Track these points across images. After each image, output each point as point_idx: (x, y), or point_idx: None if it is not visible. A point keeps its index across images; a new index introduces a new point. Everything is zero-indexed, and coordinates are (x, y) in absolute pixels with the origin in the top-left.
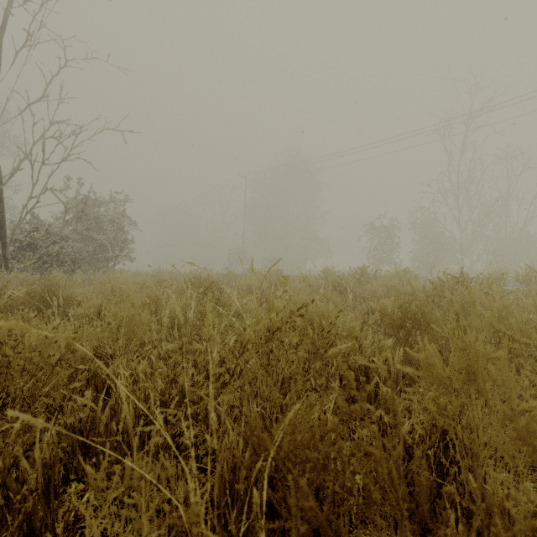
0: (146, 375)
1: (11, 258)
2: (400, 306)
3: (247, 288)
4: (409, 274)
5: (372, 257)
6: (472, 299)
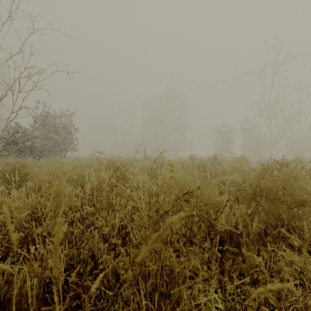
0: (67, 234)
1: (2, 149)
2: (252, 183)
3: (143, 167)
4: (245, 159)
5: (217, 148)
6: (294, 177)
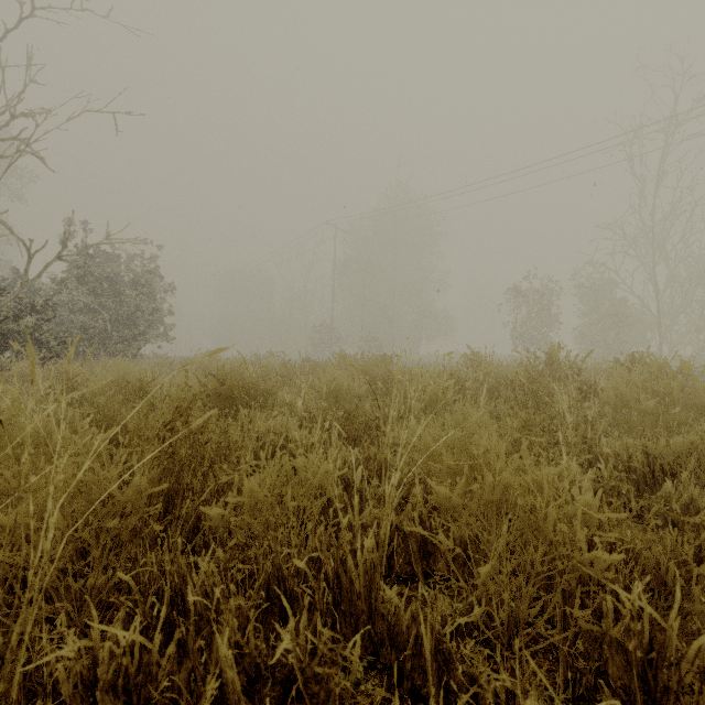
0: None
1: None
2: None
3: (326, 393)
4: (681, 366)
5: (518, 336)
6: None
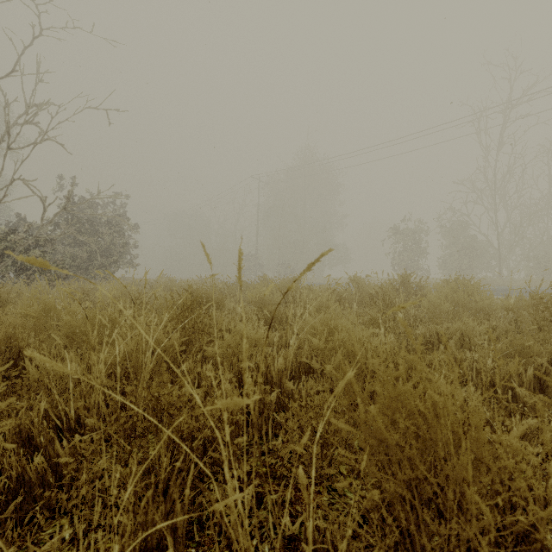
0: None
1: None
2: None
3: (255, 302)
4: (476, 284)
5: (396, 263)
6: None
